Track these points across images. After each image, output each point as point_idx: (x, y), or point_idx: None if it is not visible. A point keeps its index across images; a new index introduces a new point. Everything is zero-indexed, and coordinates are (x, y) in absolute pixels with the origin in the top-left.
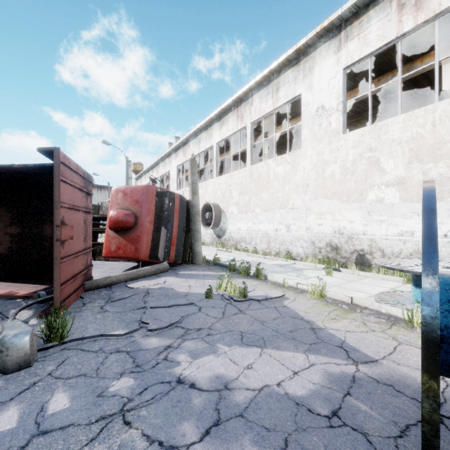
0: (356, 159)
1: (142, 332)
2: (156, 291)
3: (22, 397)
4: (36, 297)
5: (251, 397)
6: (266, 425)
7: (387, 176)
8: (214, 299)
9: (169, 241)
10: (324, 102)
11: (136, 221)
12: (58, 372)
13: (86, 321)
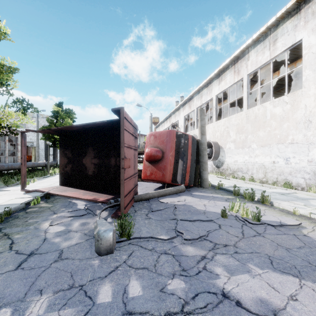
0: None
1: (179, 240)
2: (181, 207)
3: (111, 277)
4: (109, 203)
5: None
6: None
7: None
8: (229, 219)
9: (184, 170)
10: None
11: (162, 155)
12: (130, 261)
13: (139, 224)
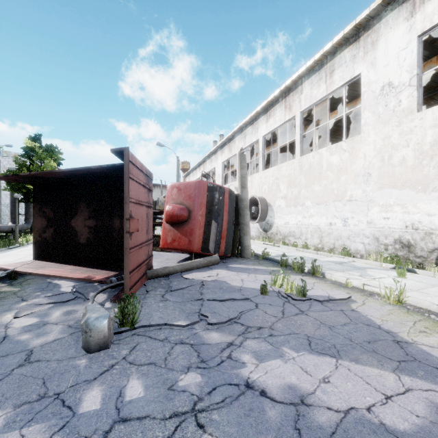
0: (436, 141)
1: (202, 325)
2: (210, 283)
3: (103, 378)
4: (109, 283)
5: (336, 420)
6: None
7: None
8: (270, 296)
9: (219, 234)
10: (391, 78)
11: (189, 215)
12: (131, 357)
13: (150, 309)
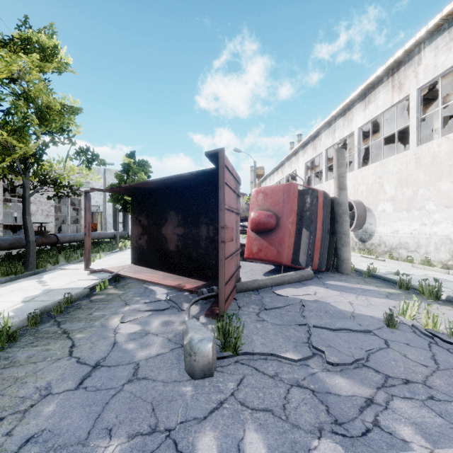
0: None
1: (318, 363)
2: (311, 304)
3: (214, 419)
4: (200, 294)
5: None
6: None
7: None
8: (402, 331)
9: (311, 245)
10: None
11: (277, 222)
12: (240, 395)
13: (248, 330)
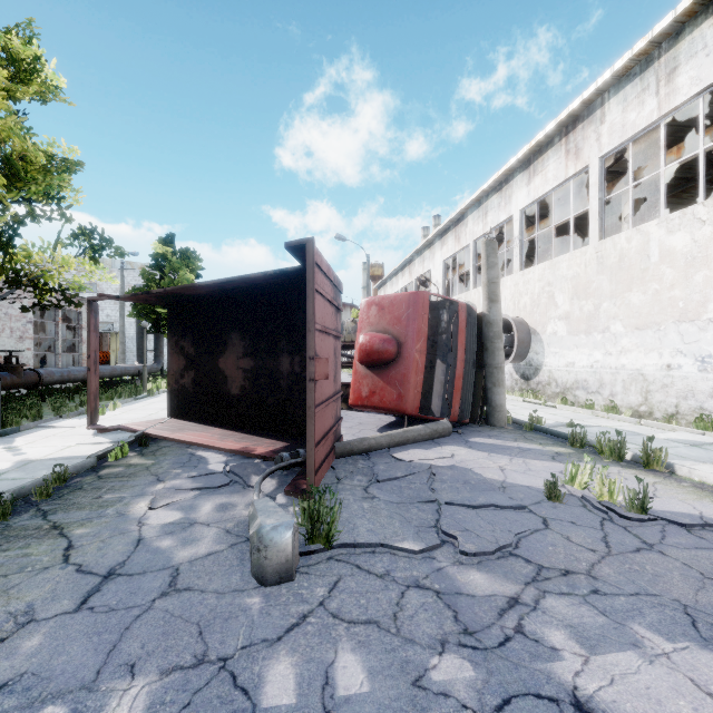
0: None
1: (449, 554)
2: (445, 472)
3: (292, 640)
4: (278, 460)
5: None
6: None
7: None
8: (568, 505)
9: (449, 384)
10: None
11: (398, 350)
12: (333, 603)
13: (350, 512)
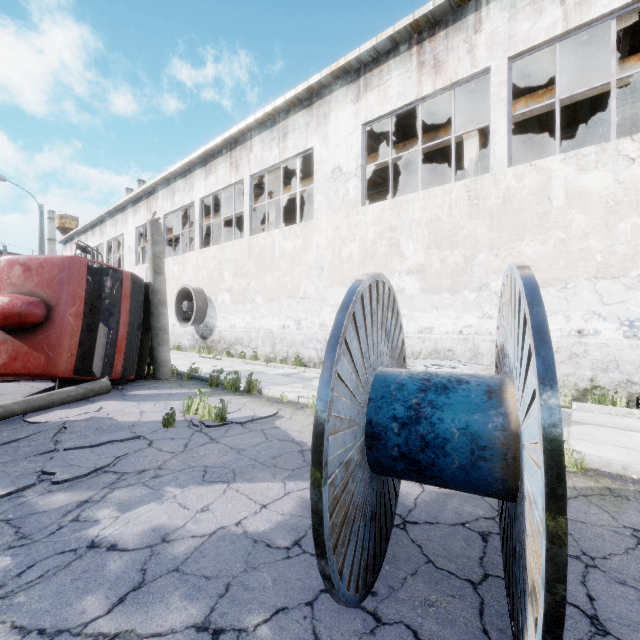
0: (376, 239)
1: (41, 488)
2: (80, 424)
3: None
4: None
5: (196, 545)
6: (208, 573)
7: (408, 263)
8: (177, 428)
9: (112, 345)
10: (341, 162)
11: (48, 313)
12: None
13: None
